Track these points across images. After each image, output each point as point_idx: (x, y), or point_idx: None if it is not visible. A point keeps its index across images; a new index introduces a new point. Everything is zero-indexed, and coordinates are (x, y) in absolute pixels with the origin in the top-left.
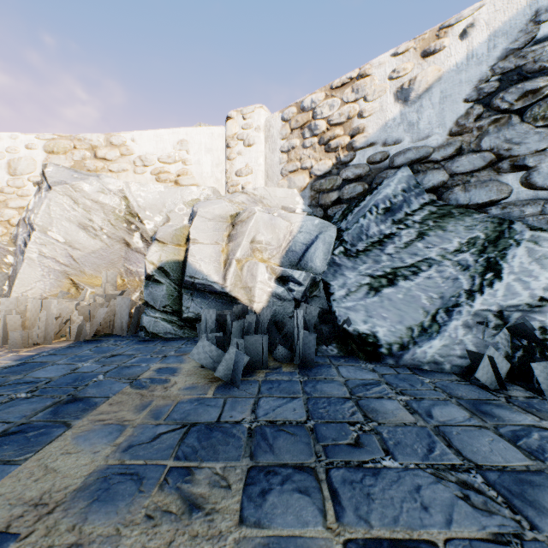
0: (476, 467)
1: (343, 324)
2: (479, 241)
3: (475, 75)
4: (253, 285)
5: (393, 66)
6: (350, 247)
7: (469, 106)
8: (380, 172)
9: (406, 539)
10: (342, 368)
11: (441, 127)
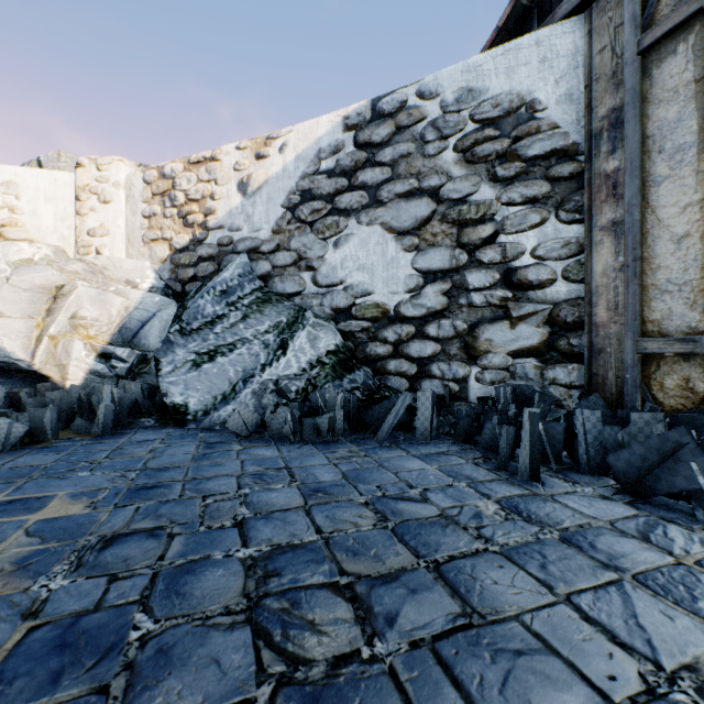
0: (145, 469)
1: (164, 398)
2: (282, 325)
3: (288, 187)
4: (68, 362)
5: (237, 158)
6: (186, 325)
7: (284, 211)
8: (227, 255)
9: (42, 495)
10: (140, 434)
11: (268, 224)
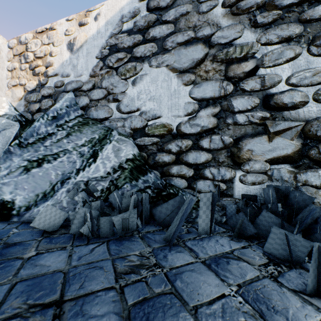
0: None
1: None
2: (95, 140)
3: (100, 44)
4: None
5: (66, 27)
6: (24, 140)
7: (98, 61)
8: (60, 93)
9: None
10: None
11: (87, 70)
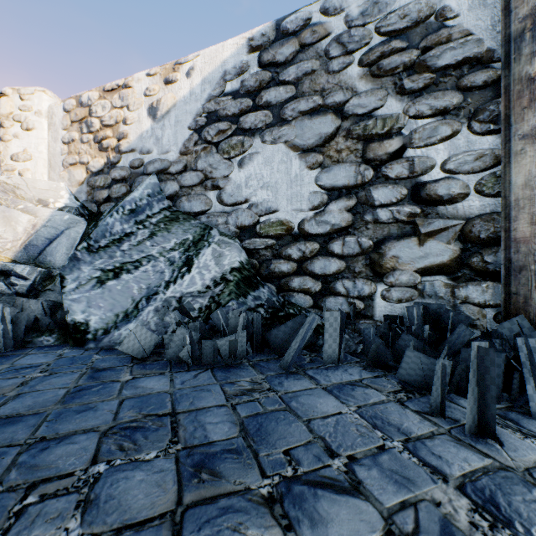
0: None
1: (65, 316)
2: (188, 242)
3: (194, 109)
4: None
5: (147, 84)
6: (94, 243)
7: (191, 133)
8: (138, 177)
9: None
10: (29, 356)
11: (176, 145)
